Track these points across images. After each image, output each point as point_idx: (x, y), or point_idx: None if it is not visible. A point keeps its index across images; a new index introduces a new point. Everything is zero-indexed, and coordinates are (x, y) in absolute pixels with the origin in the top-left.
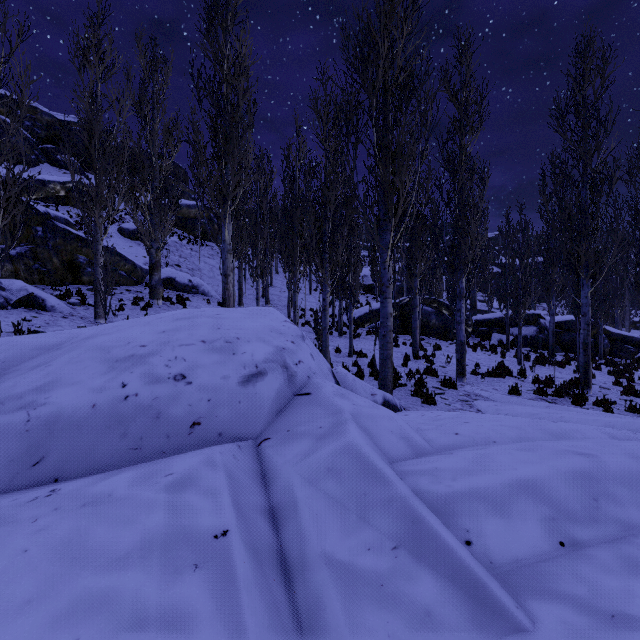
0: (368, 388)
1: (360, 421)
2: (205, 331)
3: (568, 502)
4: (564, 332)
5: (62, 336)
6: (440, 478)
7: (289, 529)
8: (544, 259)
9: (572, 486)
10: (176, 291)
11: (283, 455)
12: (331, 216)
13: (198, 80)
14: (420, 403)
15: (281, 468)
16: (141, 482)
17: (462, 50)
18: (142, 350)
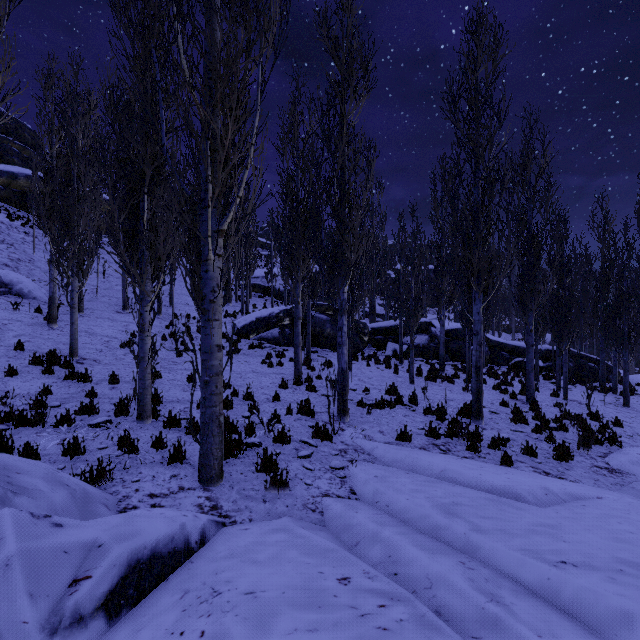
0: (77, 556)
1: None
2: None
3: None
4: (452, 340)
5: None
6: None
7: None
8: (435, 267)
9: None
10: None
11: None
12: (147, 185)
13: None
14: (264, 491)
15: None
16: None
17: None
18: None
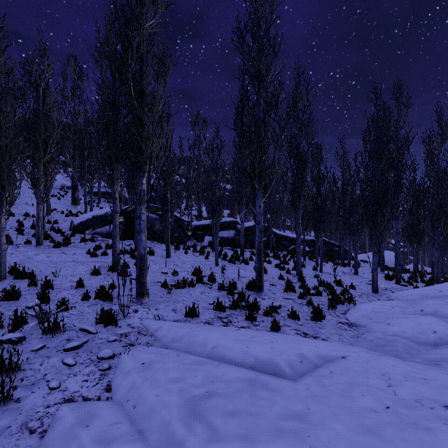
0: None
1: None
2: None
3: None
4: (251, 234)
5: None
6: None
7: None
8: (237, 179)
9: None
10: None
11: None
12: None
13: None
14: None
15: None
16: None
17: None
18: None
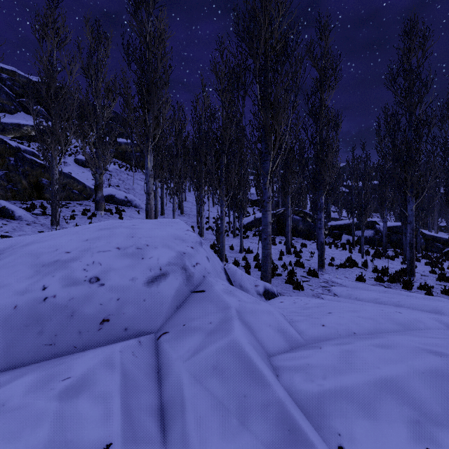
0: (252, 280)
1: (244, 316)
2: (121, 239)
3: (429, 404)
4: (393, 234)
5: (7, 243)
6: (312, 376)
7: (175, 431)
8: (379, 182)
9: (431, 386)
10: (115, 204)
11: (177, 350)
12: (226, 150)
13: (128, 49)
14: (292, 289)
15: (174, 363)
16: (38, 388)
17: (322, 29)
18: (66, 256)
